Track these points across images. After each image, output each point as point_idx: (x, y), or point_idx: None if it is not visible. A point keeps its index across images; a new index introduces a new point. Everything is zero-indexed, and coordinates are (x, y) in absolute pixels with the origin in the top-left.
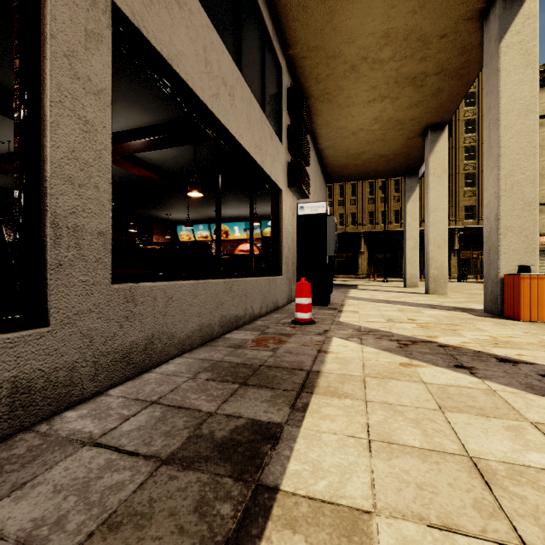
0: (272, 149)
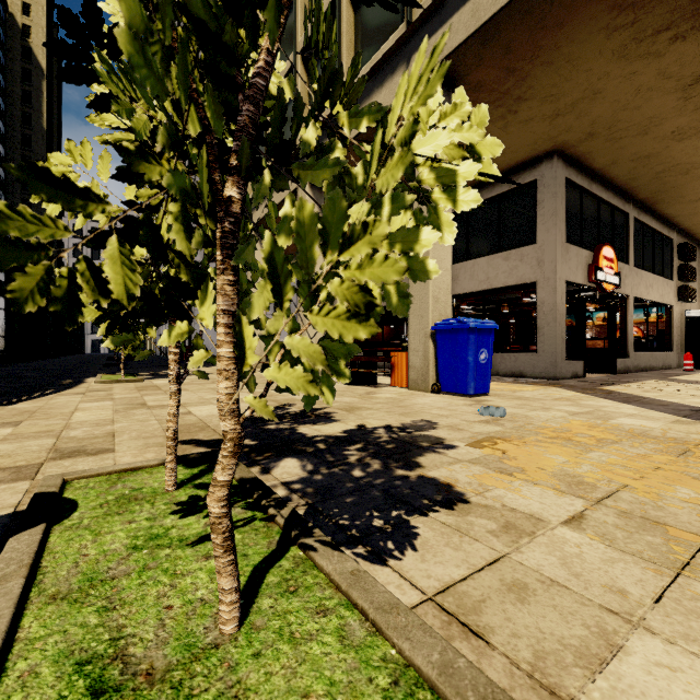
0: (667, 289)
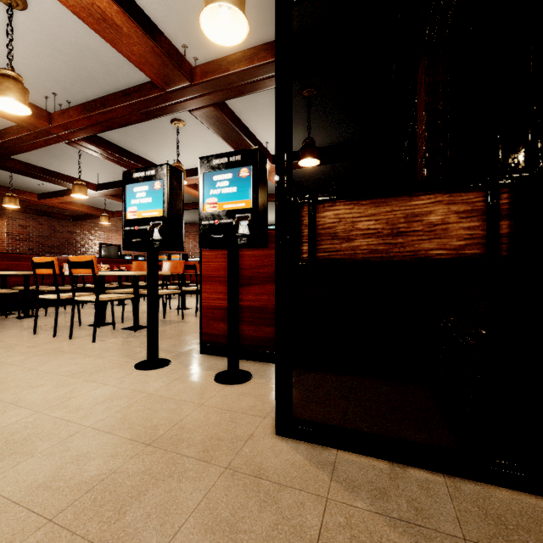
0: None
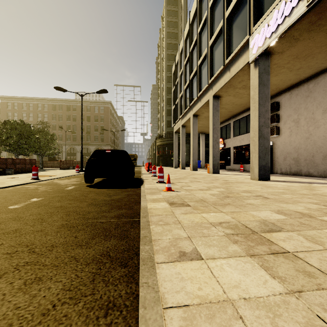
0: None
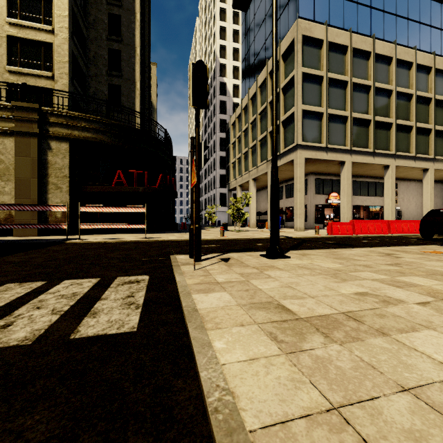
0: (378, 200)
